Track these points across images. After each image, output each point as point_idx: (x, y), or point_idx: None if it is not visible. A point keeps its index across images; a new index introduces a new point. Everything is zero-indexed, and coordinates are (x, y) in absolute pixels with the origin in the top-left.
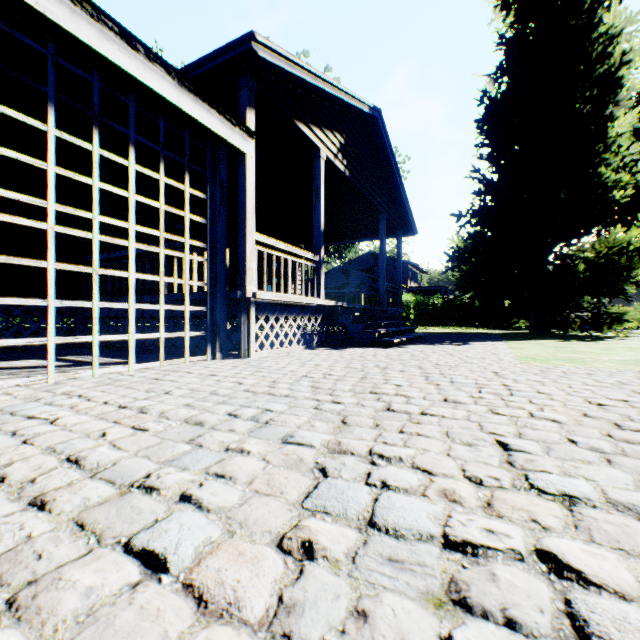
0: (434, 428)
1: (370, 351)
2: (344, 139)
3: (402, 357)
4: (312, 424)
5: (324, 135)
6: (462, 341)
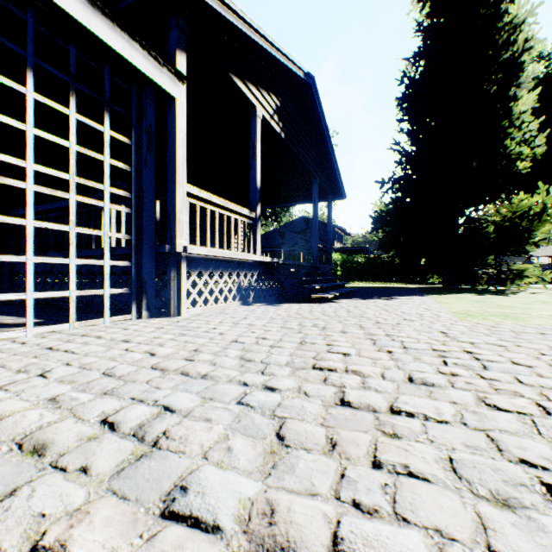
0: (426, 450)
1: (306, 307)
2: (280, 102)
3: (339, 314)
4: (228, 445)
5: (260, 94)
6: (389, 295)
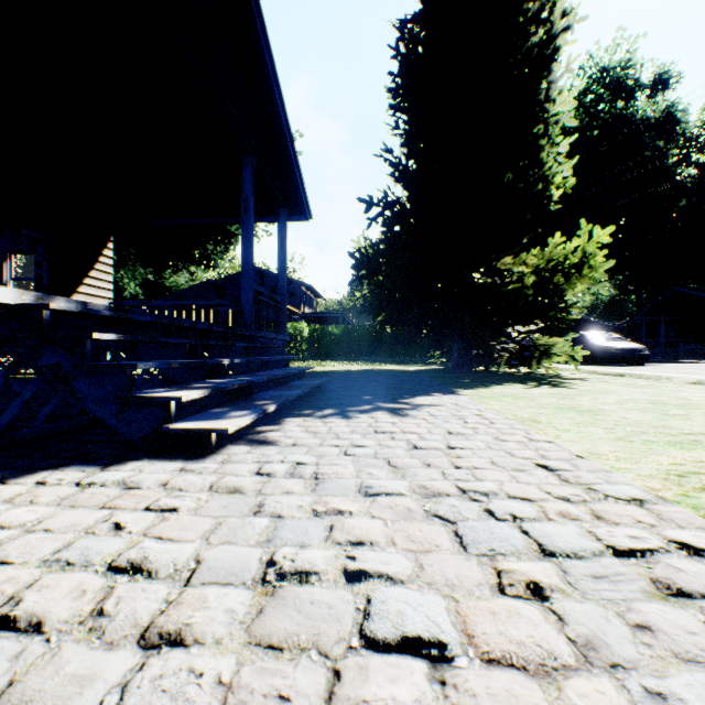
0: None
1: (71, 517)
2: None
3: None
4: None
5: None
6: (393, 395)
